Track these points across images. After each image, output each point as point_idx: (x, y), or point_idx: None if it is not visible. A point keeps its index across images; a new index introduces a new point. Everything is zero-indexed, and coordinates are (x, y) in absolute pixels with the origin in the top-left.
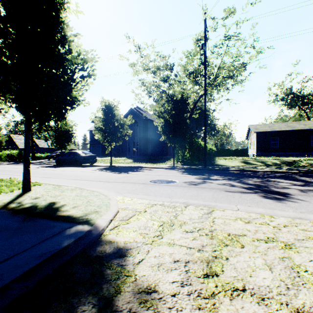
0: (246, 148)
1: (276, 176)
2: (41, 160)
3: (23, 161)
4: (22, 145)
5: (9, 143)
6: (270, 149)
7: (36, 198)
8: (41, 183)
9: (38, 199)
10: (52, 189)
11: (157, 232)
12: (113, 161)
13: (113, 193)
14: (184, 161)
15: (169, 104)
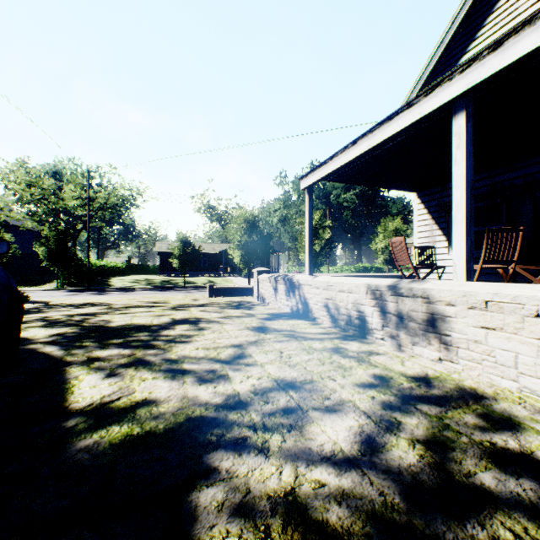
0: None
1: (127, 290)
2: None
3: None
4: None
5: None
6: (172, 269)
7: None
8: None
9: None
10: None
11: (55, 300)
12: None
13: None
14: (71, 283)
15: (53, 233)
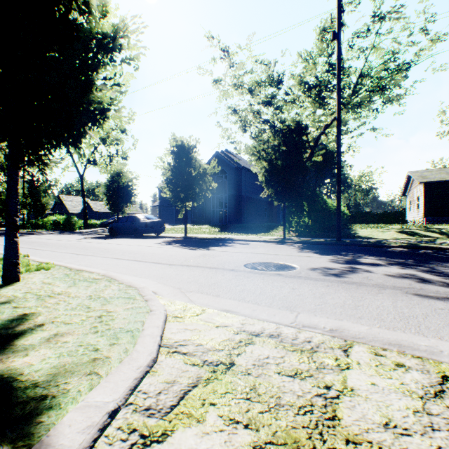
0: (400, 211)
1: None
2: (94, 229)
3: (72, 230)
4: (73, 209)
5: (58, 206)
6: None
7: (7, 300)
8: (51, 265)
9: (5, 305)
10: (60, 278)
11: None
12: (190, 230)
13: (169, 291)
14: (301, 231)
15: (277, 137)
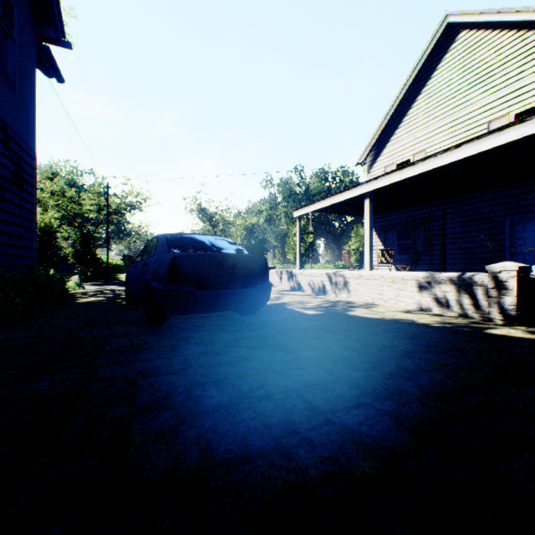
0: None
1: None
2: None
3: None
4: None
5: None
6: None
7: None
8: None
9: None
10: None
11: None
12: None
13: None
14: (89, 279)
15: (78, 235)
